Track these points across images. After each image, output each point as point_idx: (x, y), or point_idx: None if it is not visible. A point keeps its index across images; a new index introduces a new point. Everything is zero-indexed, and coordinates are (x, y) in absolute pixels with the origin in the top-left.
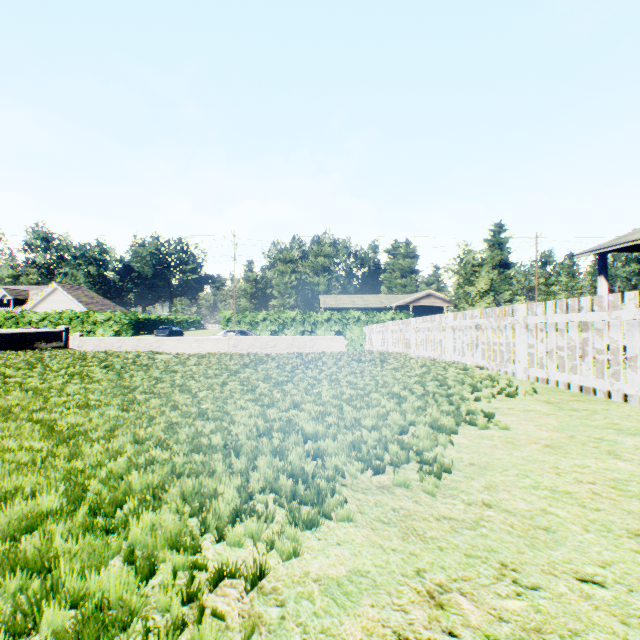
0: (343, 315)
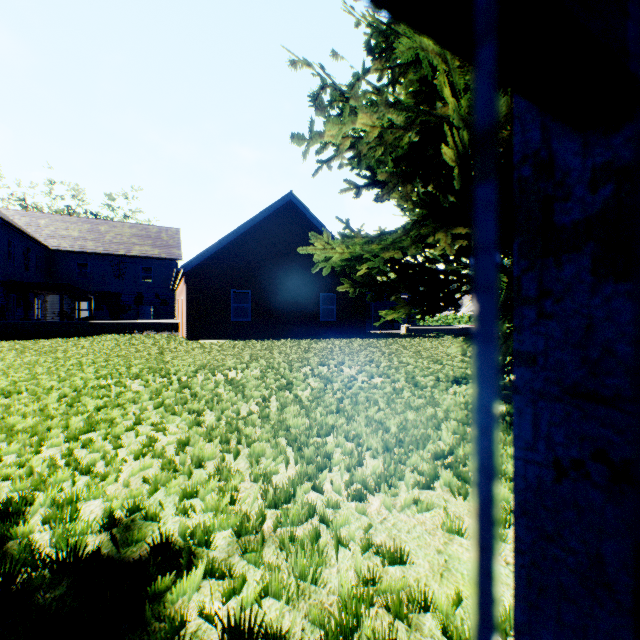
0: None
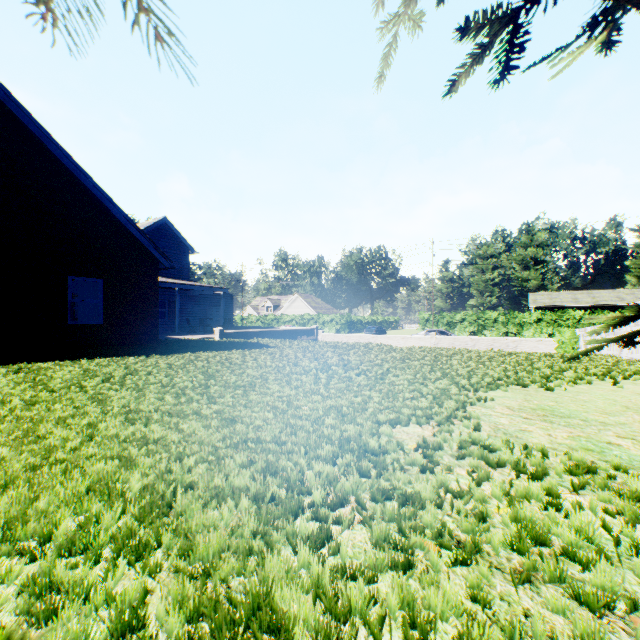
0: (557, 315)
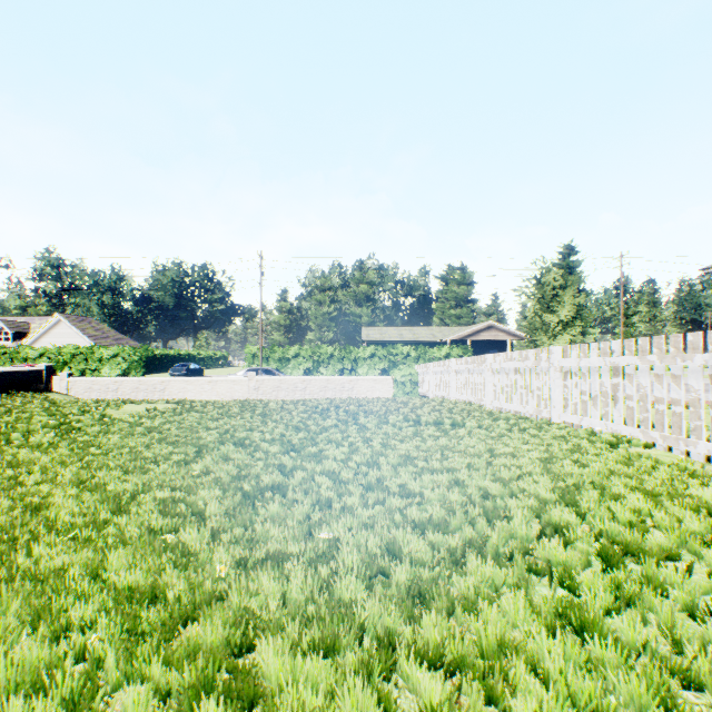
0: (389, 350)
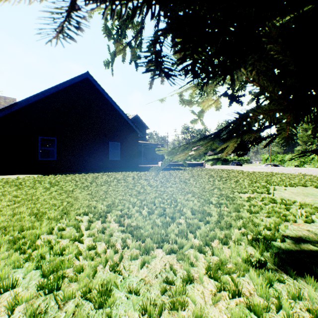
0: None
